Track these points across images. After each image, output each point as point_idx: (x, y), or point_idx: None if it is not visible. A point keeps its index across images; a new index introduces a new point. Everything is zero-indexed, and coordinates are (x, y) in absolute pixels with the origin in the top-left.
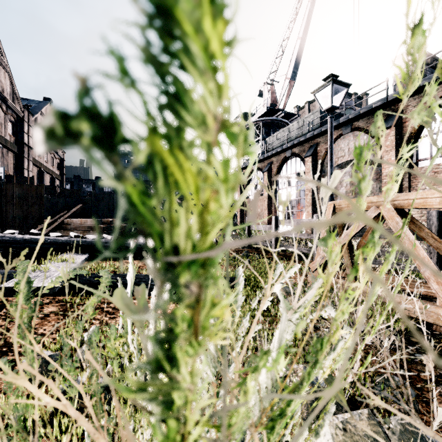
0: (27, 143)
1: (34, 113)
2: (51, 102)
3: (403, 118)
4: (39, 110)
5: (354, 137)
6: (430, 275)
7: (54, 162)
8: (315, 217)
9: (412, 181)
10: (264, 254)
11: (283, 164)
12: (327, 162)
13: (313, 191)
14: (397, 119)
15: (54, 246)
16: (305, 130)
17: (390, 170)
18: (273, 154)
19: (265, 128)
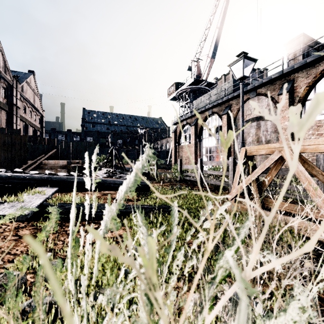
0: (16, 104)
1: (21, 82)
2: (34, 74)
3: (294, 86)
4: (24, 79)
5: (258, 100)
6: (322, 204)
7: (36, 118)
8: (231, 159)
9: None
10: (205, 202)
11: (206, 120)
12: (238, 119)
13: None
14: (290, 87)
15: (31, 181)
16: (222, 95)
17: (285, 124)
18: (199, 112)
19: (192, 94)
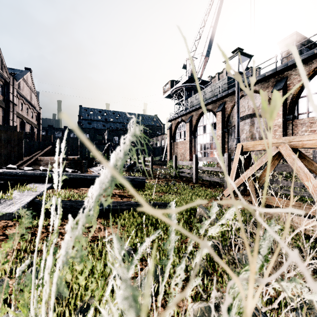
0: (13, 101)
1: (18, 79)
2: (31, 71)
3: (288, 83)
4: (21, 76)
5: None
6: None
7: (33, 115)
8: (226, 155)
9: (294, 129)
10: (239, 219)
11: (200, 117)
12: (232, 116)
13: (222, 137)
14: (283, 84)
15: (24, 177)
16: (216, 93)
17: (278, 121)
18: (193, 110)
19: (187, 91)
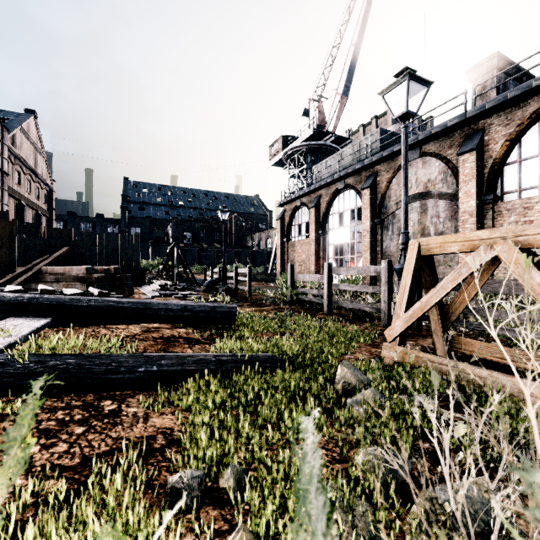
0: (1, 167)
1: (11, 128)
2: (35, 115)
3: (485, 140)
4: (17, 124)
5: (423, 164)
6: None
7: (40, 194)
8: (384, 264)
9: (496, 220)
10: None
11: (334, 198)
12: (389, 196)
13: (372, 232)
14: (478, 141)
15: None
16: (362, 156)
17: (469, 205)
18: (322, 185)
19: (311, 155)
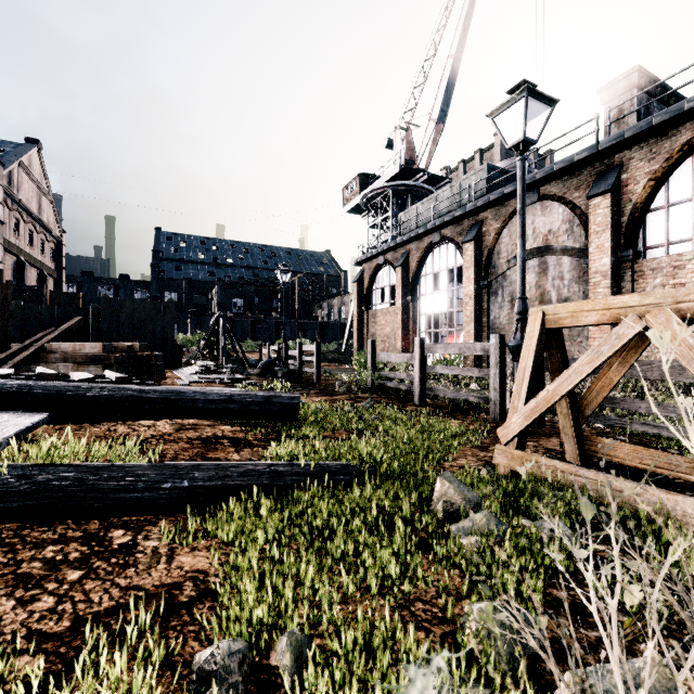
0: None
1: (8, 163)
2: (39, 146)
3: (623, 179)
4: (16, 158)
5: (543, 211)
6: None
7: (46, 248)
8: (495, 339)
9: (637, 282)
10: None
11: (427, 254)
12: (498, 251)
13: (477, 298)
14: (614, 181)
15: None
16: (463, 200)
17: (603, 263)
18: (412, 238)
19: (397, 199)
